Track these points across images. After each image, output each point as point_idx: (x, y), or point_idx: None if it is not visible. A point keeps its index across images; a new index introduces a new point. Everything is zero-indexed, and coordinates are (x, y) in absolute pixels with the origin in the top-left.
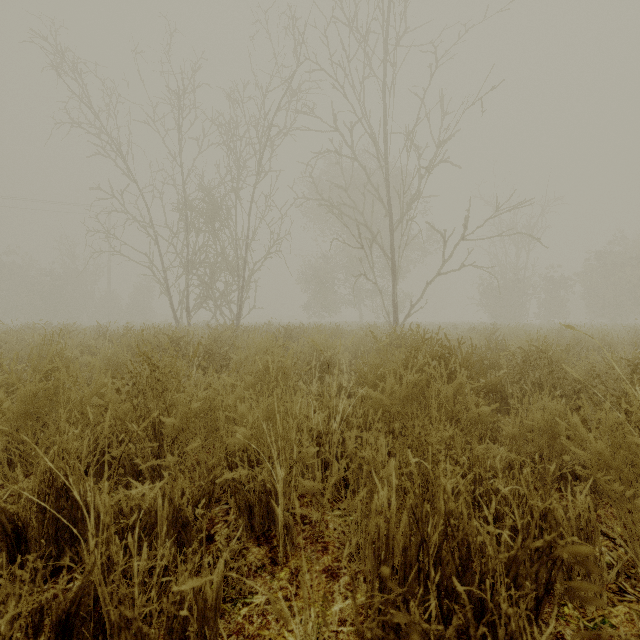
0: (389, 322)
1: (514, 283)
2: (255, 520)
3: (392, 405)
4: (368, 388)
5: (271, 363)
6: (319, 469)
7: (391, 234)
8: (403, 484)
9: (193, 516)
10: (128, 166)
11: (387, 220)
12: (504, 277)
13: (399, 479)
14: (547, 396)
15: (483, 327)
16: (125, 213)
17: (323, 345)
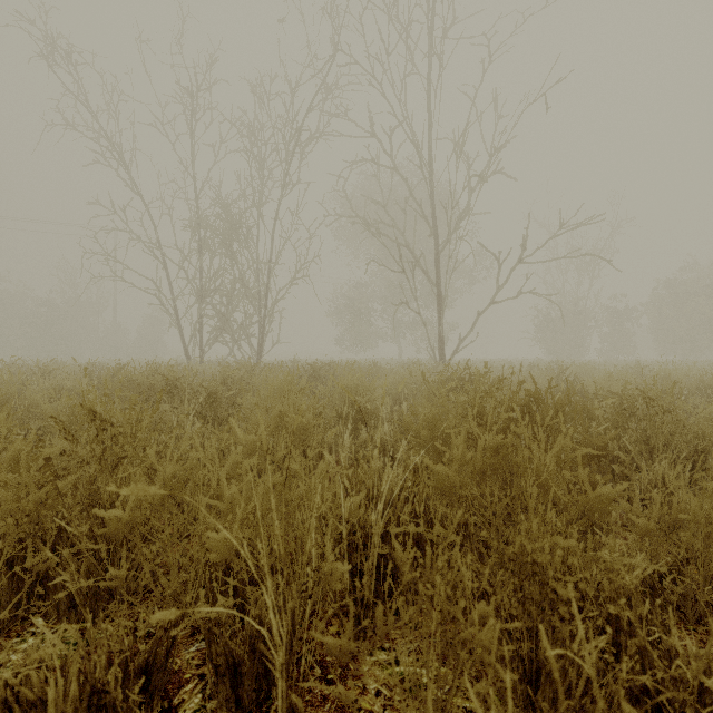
0: (434, 359)
1: (574, 315)
2: (245, 685)
3: (460, 481)
4: (427, 459)
5: (286, 414)
6: (350, 618)
7: (436, 257)
8: (502, 650)
9: (124, 705)
10: (131, 178)
11: (430, 243)
12: (562, 308)
13: (498, 647)
14: (667, 460)
15: (546, 364)
16: (128, 232)
17: (358, 387)
